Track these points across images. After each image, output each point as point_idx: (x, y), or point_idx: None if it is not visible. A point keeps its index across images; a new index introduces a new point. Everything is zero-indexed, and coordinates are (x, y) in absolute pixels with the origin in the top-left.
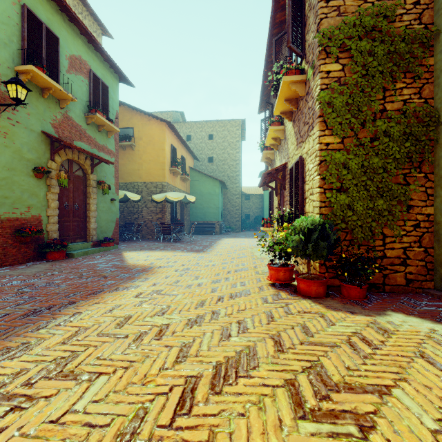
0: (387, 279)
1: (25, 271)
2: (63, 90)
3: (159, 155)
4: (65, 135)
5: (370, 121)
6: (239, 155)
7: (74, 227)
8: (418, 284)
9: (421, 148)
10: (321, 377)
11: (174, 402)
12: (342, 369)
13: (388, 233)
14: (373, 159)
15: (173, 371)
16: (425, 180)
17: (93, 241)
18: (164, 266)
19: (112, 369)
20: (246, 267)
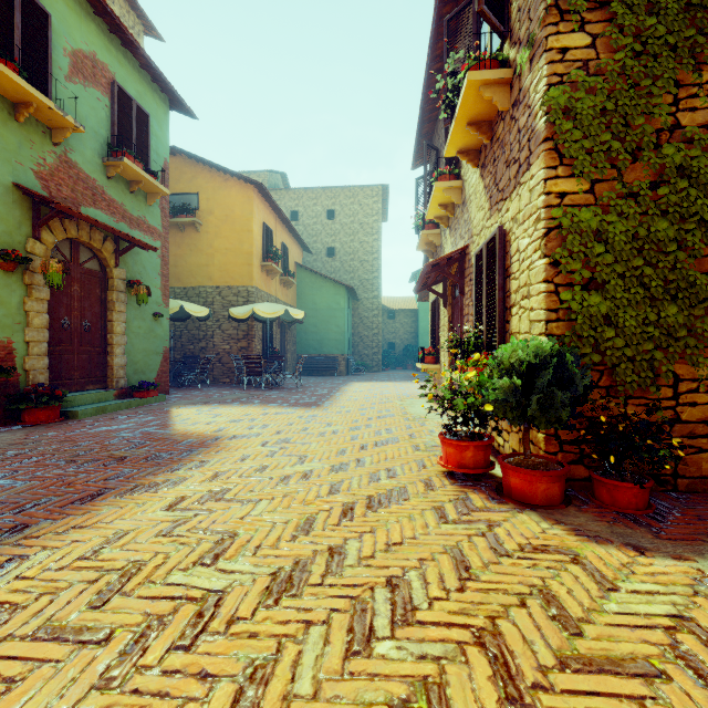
0: (683, 465)
1: None
2: (56, 108)
3: (243, 240)
4: (64, 195)
5: (651, 147)
6: (379, 244)
7: (82, 363)
8: None
9: None
10: None
11: None
12: None
13: (684, 374)
14: (657, 223)
15: None
16: None
17: (119, 388)
18: (241, 435)
19: None
20: (394, 436)
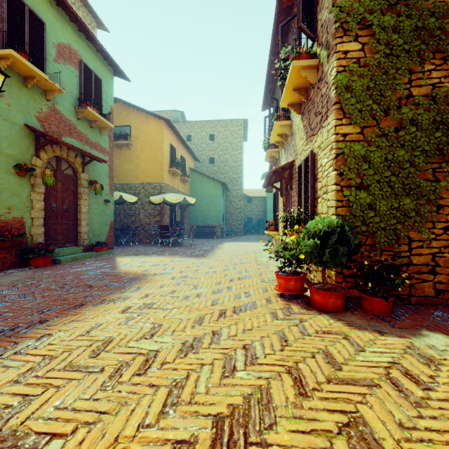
0: (414, 289)
1: (1, 279)
2: (49, 79)
3: (158, 154)
4: (53, 130)
5: (395, 108)
6: (242, 156)
7: (62, 230)
8: None
9: None
10: (367, 443)
11: None
12: (393, 428)
13: (414, 237)
14: (399, 151)
15: (156, 430)
16: None
17: (84, 245)
18: (159, 273)
19: (72, 427)
20: (250, 274)
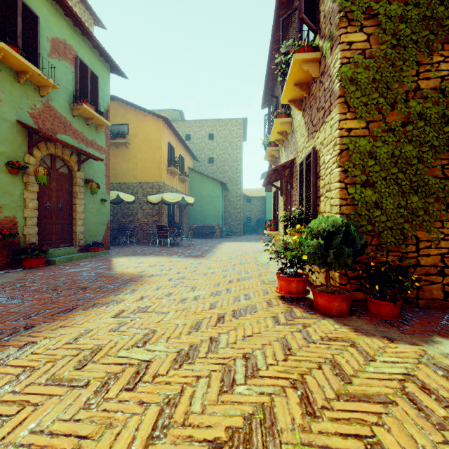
0: (421, 292)
1: None
2: (43, 74)
3: (156, 153)
4: (47, 127)
5: (402, 101)
6: (241, 155)
7: (57, 230)
8: None
9: None
10: None
11: None
12: None
13: (422, 237)
14: (406, 147)
15: None
16: None
17: (80, 245)
18: (156, 274)
19: None
20: (249, 275)
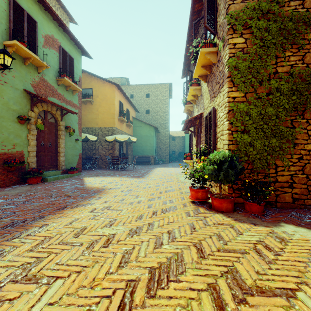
0: (279, 198)
1: (10, 191)
2: (40, 59)
3: (111, 108)
4: (42, 93)
5: (266, 80)
6: (168, 108)
7: (48, 159)
8: (302, 201)
9: (304, 101)
10: (237, 281)
11: (116, 305)
12: (253, 274)
13: (279, 164)
14: (268, 108)
15: (116, 275)
16: (306, 124)
17: (62, 169)
18: (113, 188)
19: (67, 274)
20: (173, 189)
